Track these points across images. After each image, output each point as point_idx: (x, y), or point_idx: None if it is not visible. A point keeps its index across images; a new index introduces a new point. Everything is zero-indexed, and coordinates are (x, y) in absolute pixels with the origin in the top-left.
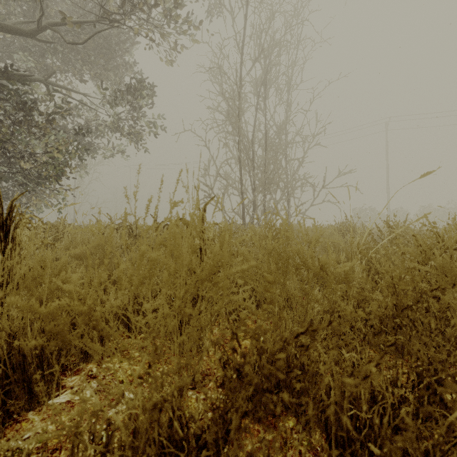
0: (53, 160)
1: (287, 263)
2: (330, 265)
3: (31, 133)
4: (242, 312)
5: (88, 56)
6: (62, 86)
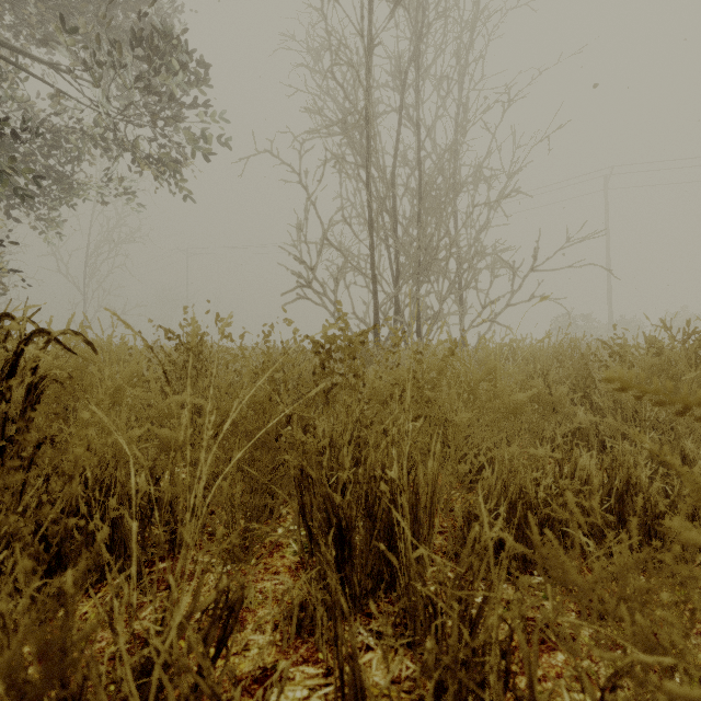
0: None
1: None
2: None
3: None
4: None
5: None
6: None
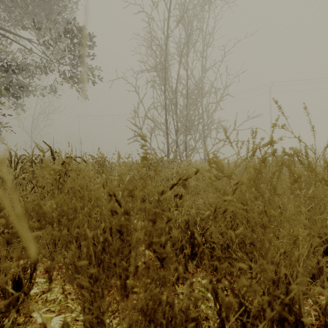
0: None
1: None
2: None
3: None
4: None
5: (27, 6)
6: None
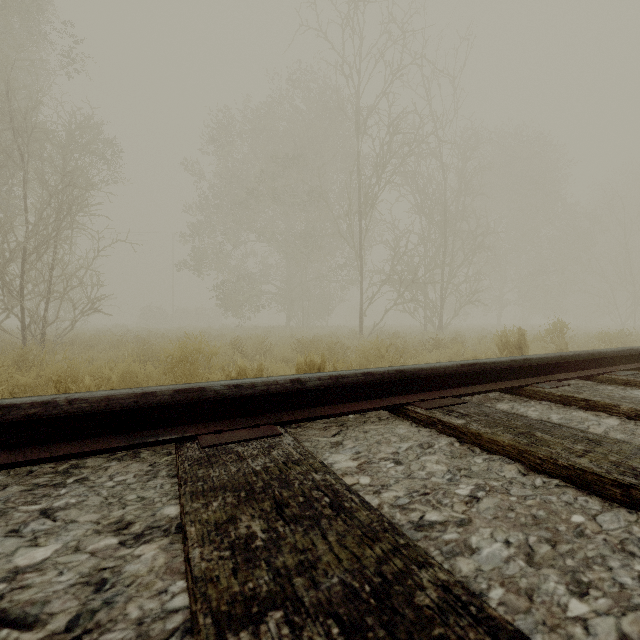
0: None
1: None
2: None
3: None
4: None
5: None
6: None
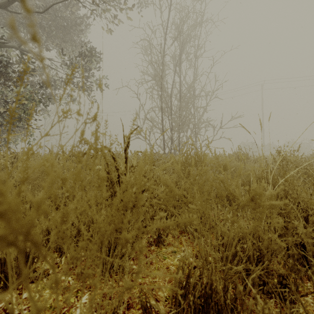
0: (23, 106)
1: (210, 191)
2: (262, 196)
3: (5, 85)
4: (165, 250)
5: (51, 31)
6: (31, 52)
